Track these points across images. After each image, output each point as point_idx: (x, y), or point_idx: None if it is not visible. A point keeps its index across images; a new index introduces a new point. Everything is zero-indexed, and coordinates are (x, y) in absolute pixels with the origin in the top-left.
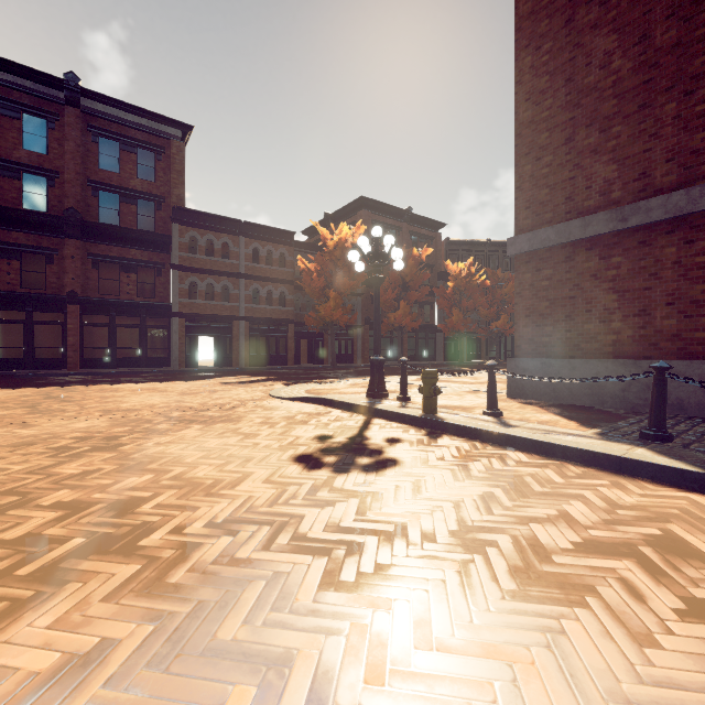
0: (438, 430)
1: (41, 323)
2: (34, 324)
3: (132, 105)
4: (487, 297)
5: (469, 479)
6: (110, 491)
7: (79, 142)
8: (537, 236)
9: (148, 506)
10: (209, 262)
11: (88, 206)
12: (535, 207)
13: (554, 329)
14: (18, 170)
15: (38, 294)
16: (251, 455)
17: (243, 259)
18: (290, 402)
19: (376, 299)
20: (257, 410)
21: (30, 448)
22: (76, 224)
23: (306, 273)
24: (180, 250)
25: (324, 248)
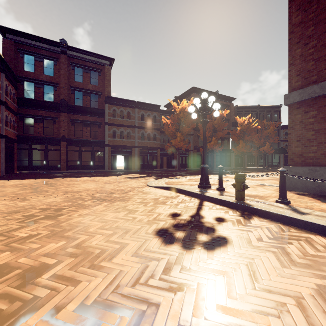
0: (248, 212)
1: (51, 150)
2: (48, 150)
3: (88, 51)
4: (258, 134)
5: (294, 265)
6: (32, 256)
7: (66, 70)
8: (305, 91)
9: (46, 275)
10: (121, 121)
11: (70, 98)
12: (304, 74)
13: (318, 148)
14: (42, 83)
15: (49, 137)
16: (129, 227)
17: (137, 119)
18: (156, 189)
19: (203, 133)
20: (139, 193)
21: (14, 215)
22: (65, 106)
23: (166, 125)
24: (108, 116)
25: (174, 112)
